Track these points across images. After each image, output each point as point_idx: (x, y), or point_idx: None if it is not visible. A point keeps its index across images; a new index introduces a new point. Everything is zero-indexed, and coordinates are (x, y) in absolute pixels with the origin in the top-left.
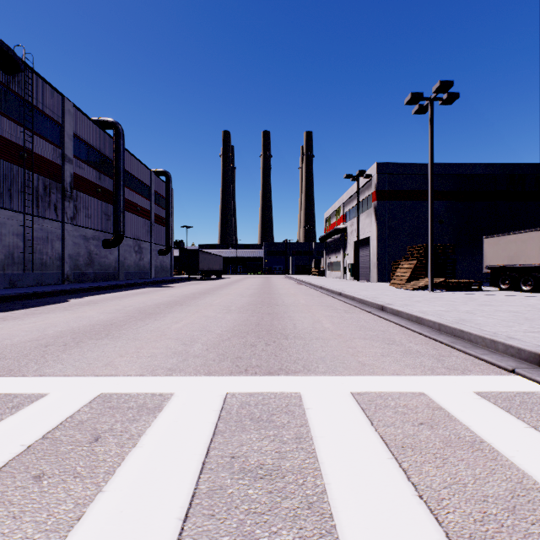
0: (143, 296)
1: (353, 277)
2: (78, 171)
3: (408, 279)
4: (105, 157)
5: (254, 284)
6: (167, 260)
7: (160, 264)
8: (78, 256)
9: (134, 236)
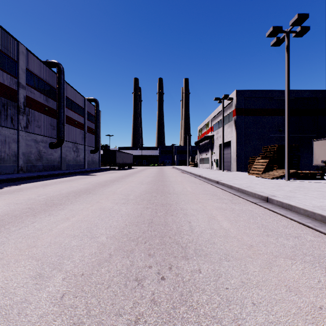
0: (66, 183)
1: (218, 168)
2: (30, 95)
3: (264, 170)
4: (51, 86)
5: (152, 173)
6: (96, 156)
7: (91, 159)
8: (30, 153)
9: (73, 141)
